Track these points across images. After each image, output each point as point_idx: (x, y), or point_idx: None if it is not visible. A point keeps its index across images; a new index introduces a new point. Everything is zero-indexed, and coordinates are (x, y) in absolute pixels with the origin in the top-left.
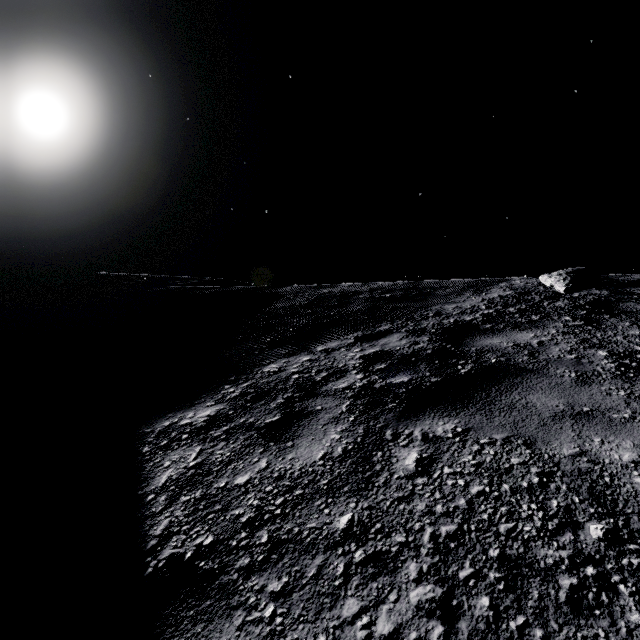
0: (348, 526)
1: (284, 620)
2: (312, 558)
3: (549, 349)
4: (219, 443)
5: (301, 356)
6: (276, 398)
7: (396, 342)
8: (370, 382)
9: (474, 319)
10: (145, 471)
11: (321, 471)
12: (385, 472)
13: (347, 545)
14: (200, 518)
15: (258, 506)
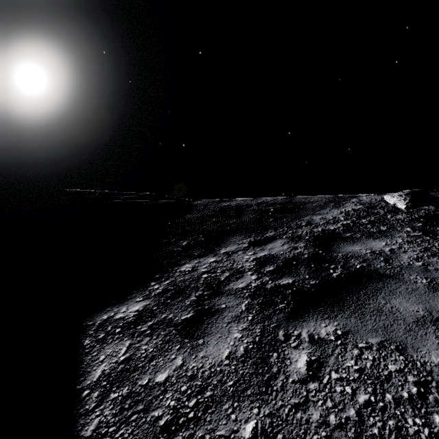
0: (253, 436)
1: None
2: None
3: (400, 256)
4: (144, 338)
5: (209, 257)
6: (190, 296)
7: (280, 247)
8: (262, 283)
9: (337, 228)
10: (84, 364)
11: (227, 371)
12: (281, 375)
13: None
14: (125, 419)
15: (174, 408)
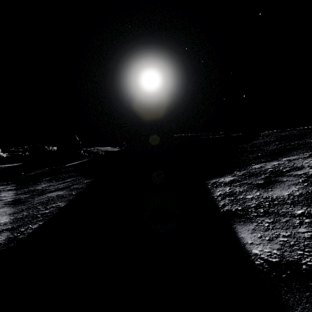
0: (301, 213)
1: (272, 227)
2: (283, 217)
3: None
4: (237, 187)
5: (272, 162)
6: (260, 176)
7: None
8: None
9: None
10: (211, 191)
11: (287, 198)
12: None
13: (301, 217)
14: (235, 203)
15: (257, 203)
